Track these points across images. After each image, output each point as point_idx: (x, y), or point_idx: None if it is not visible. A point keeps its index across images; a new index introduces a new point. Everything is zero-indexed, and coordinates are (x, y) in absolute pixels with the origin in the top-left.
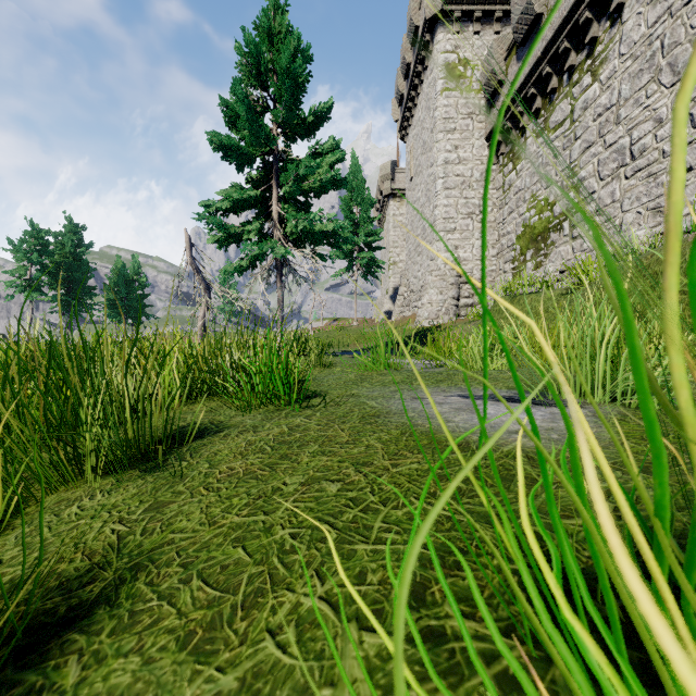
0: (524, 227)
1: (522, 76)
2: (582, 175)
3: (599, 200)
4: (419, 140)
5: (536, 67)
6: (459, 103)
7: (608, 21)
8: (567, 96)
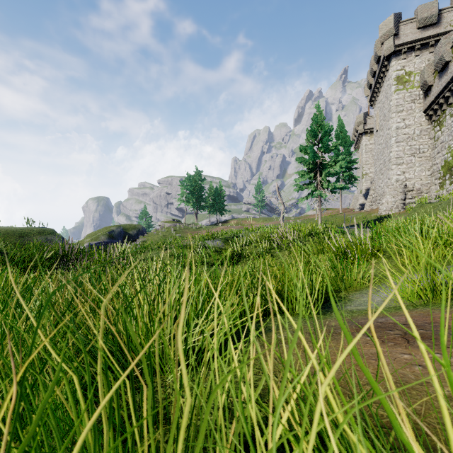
0: (445, 162)
1: (441, 87)
2: None
3: None
4: (381, 112)
5: (448, 85)
6: (405, 96)
7: None
8: None
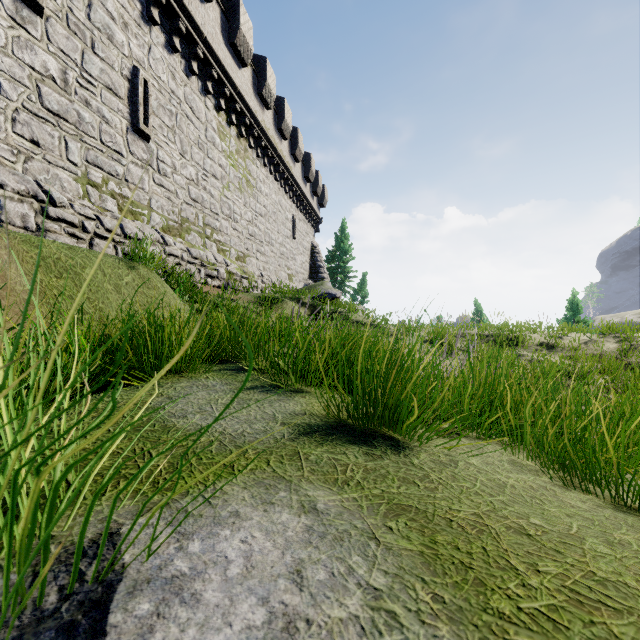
0: None
1: None
2: None
3: None
4: None
5: None
6: None
7: None
8: None
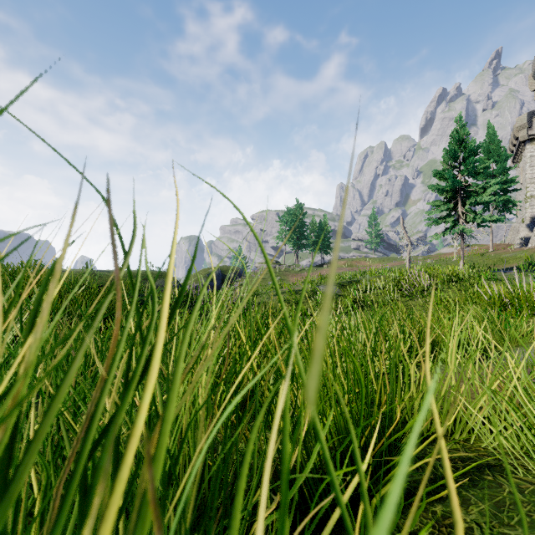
0: None
1: None
2: None
3: None
4: None
5: None
6: None
7: None
8: None
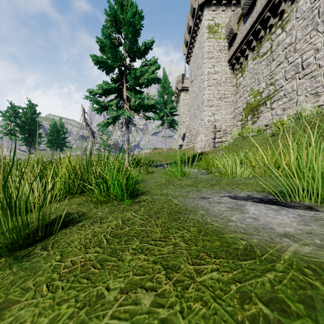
0: (247, 104)
1: (246, 31)
2: (276, 78)
3: (285, 90)
4: (195, 63)
5: (253, 26)
6: (215, 45)
7: (290, 1)
8: (268, 39)
